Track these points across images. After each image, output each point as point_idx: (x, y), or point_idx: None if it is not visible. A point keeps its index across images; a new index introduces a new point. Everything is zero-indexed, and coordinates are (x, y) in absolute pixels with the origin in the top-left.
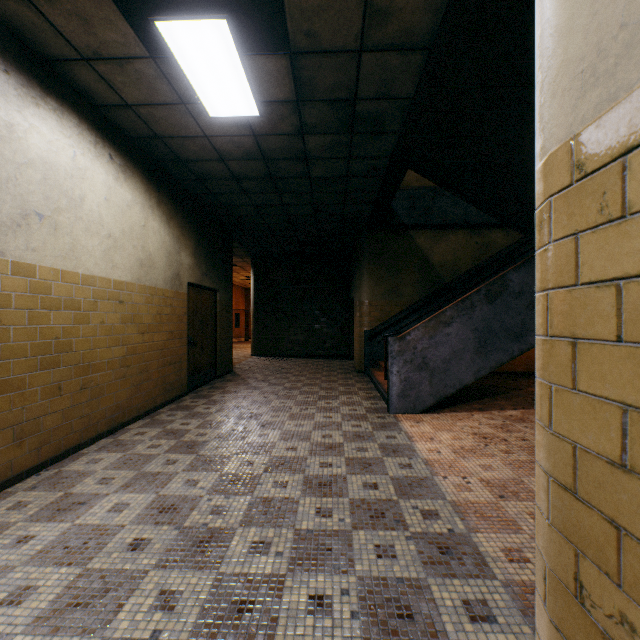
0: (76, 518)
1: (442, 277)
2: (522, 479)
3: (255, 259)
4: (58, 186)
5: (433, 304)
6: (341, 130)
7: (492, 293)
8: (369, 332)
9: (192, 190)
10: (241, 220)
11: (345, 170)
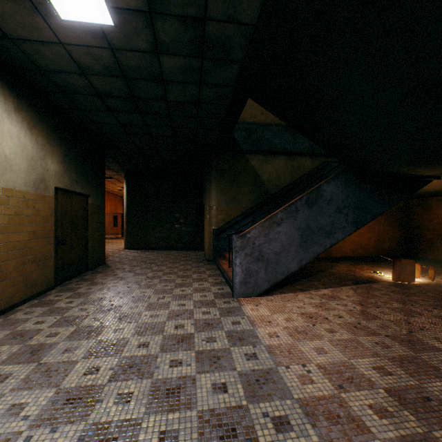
0: None
1: (269, 189)
2: (351, 361)
3: (127, 173)
4: None
5: (263, 209)
6: (193, 53)
7: (311, 200)
8: (216, 230)
9: (59, 104)
10: (111, 138)
11: (197, 96)
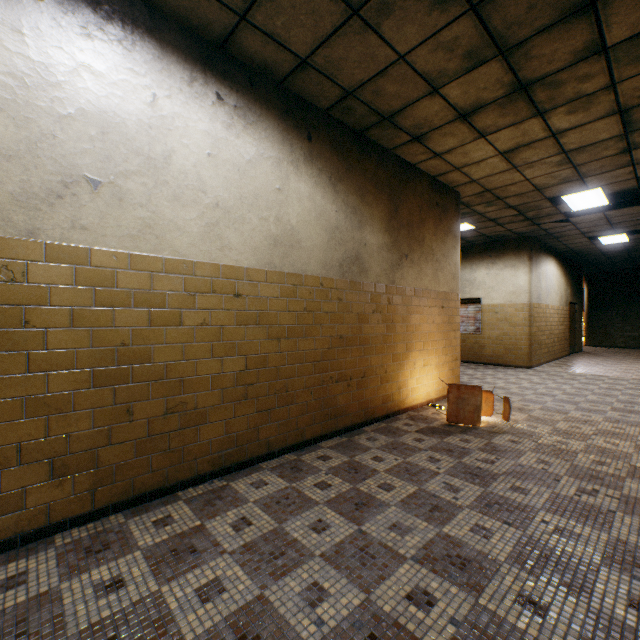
0: (579, 367)
1: None
2: None
3: (588, 276)
4: (550, 281)
5: None
6: None
7: None
8: None
9: (571, 258)
10: (592, 262)
11: None
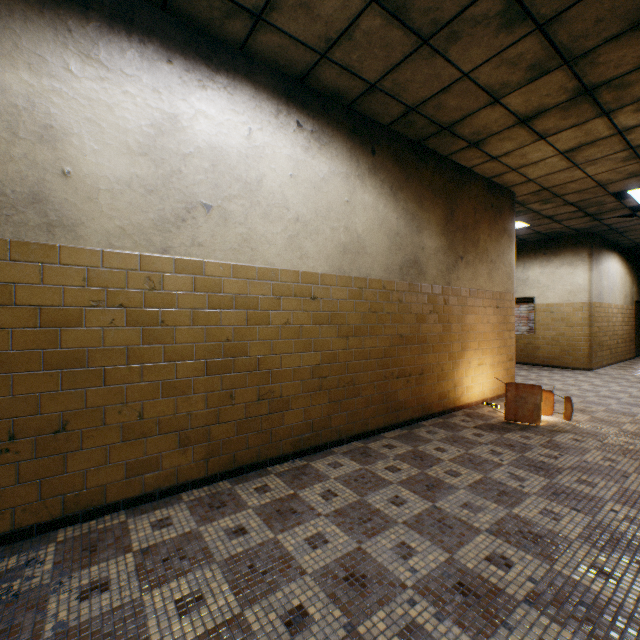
0: None
1: None
2: None
3: None
4: (613, 278)
5: None
6: None
7: None
8: None
9: (637, 253)
10: None
11: None
